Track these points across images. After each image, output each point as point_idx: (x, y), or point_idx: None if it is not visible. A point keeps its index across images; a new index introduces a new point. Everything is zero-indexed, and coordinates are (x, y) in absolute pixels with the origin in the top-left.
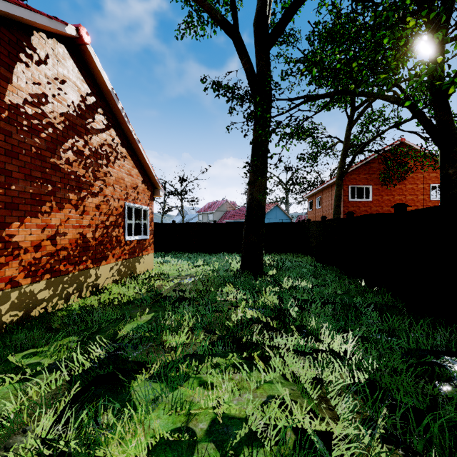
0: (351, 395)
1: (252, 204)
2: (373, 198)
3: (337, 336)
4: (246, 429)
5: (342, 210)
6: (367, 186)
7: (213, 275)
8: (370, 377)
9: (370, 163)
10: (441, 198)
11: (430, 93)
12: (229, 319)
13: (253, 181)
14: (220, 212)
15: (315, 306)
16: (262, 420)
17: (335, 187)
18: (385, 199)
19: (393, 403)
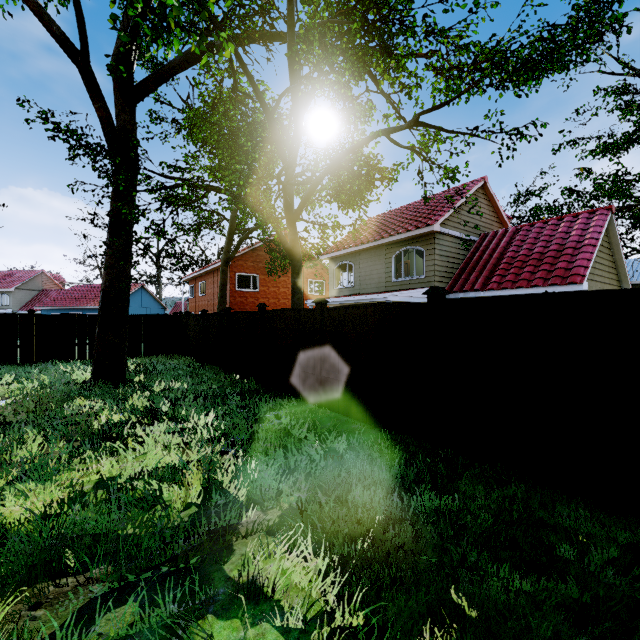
0: (207, 443)
1: (110, 294)
2: (260, 288)
3: (203, 414)
4: (128, 473)
5: (229, 300)
6: (255, 275)
7: (46, 391)
8: (222, 433)
9: (257, 251)
10: (292, 300)
11: (286, 214)
12: (92, 426)
13: (111, 264)
14: (27, 291)
15: (189, 401)
16: (140, 466)
17: (221, 274)
18: (272, 291)
19: (233, 440)
